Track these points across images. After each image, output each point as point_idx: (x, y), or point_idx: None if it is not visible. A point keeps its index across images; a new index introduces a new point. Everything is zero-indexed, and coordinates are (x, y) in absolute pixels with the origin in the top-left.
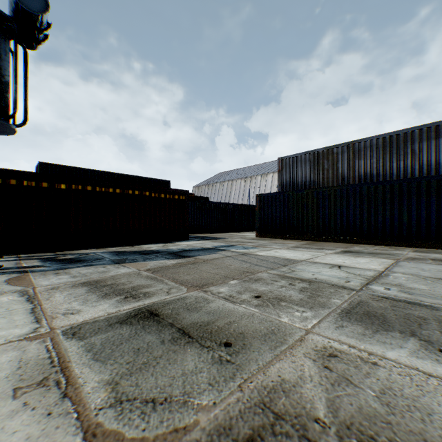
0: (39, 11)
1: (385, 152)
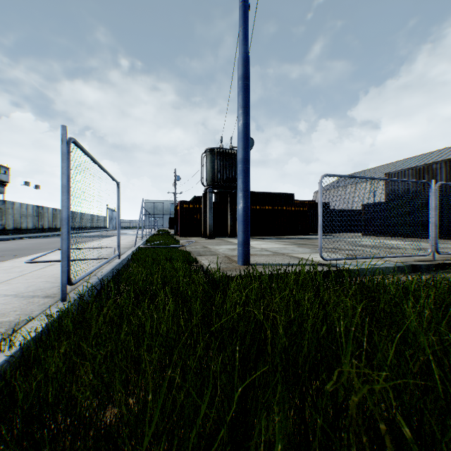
0: (251, 146)
1: None
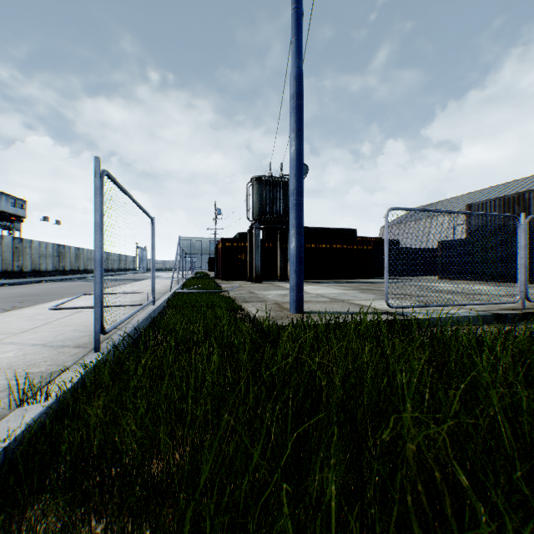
0: (305, 173)
1: None
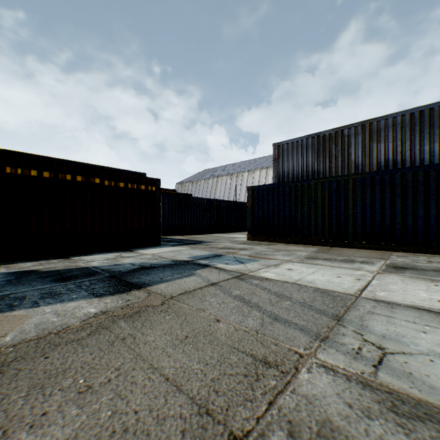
0: None
1: (414, 132)
